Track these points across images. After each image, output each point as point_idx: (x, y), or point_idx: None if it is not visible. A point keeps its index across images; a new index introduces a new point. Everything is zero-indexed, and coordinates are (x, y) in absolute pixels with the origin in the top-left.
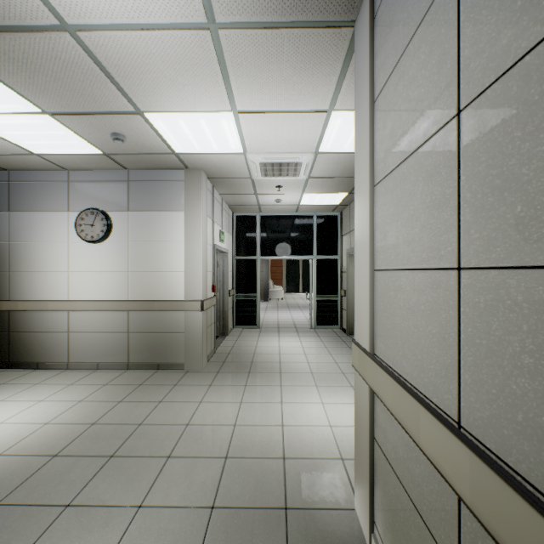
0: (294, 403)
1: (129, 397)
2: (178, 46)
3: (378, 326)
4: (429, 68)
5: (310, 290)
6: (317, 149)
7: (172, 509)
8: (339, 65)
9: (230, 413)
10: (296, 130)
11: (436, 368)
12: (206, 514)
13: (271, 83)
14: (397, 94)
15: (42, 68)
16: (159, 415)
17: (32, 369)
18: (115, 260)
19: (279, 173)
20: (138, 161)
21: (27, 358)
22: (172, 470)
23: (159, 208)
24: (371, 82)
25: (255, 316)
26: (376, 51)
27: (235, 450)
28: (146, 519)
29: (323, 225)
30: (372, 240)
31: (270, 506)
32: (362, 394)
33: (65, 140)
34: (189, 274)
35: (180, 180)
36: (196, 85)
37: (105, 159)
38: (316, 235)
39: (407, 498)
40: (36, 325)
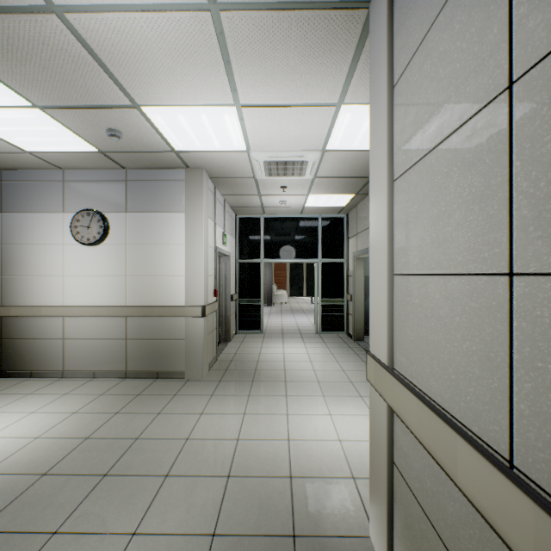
0: (300, 415)
1: (126, 408)
2: (176, 30)
3: (398, 338)
4: (467, 38)
5: (315, 294)
6: (324, 146)
7: (169, 537)
8: (351, 52)
9: (233, 426)
10: (302, 126)
11: (477, 392)
12: (207, 543)
13: (277, 73)
14: (423, 75)
15: (30, 56)
16: (157, 428)
17: (25, 377)
18: (112, 263)
19: (284, 173)
20: (137, 159)
21: (20, 366)
22: (169, 491)
23: (158, 209)
24: (389, 65)
25: (258, 321)
26: (395, 31)
27: (238, 468)
28: (140, 549)
29: (328, 227)
30: (391, 241)
31: (277, 533)
32: (379, 412)
33: (59, 137)
34: (189, 278)
35: (180, 180)
36: (196, 75)
37: (102, 157)
38: (321, 238)
39: (436, 537)
40: (30, 332)
